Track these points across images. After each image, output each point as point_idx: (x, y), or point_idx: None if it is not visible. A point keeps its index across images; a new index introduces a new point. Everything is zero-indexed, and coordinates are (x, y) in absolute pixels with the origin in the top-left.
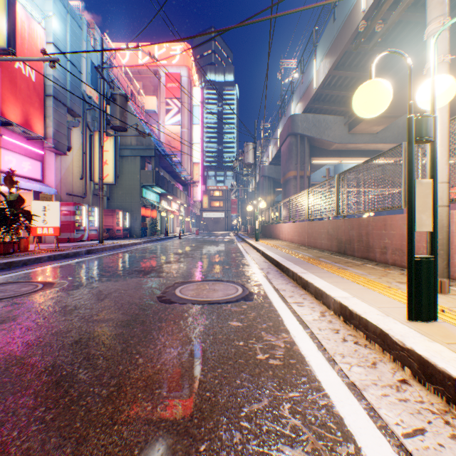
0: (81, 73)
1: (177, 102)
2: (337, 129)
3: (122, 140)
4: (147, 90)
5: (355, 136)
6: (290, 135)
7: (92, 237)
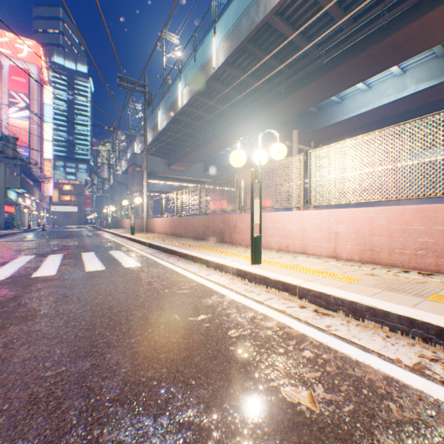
0: None
1: (26, 97)
2: (162, 165)
3: None
4: None
5: (172, 171)
6: (134, 164)
7: None
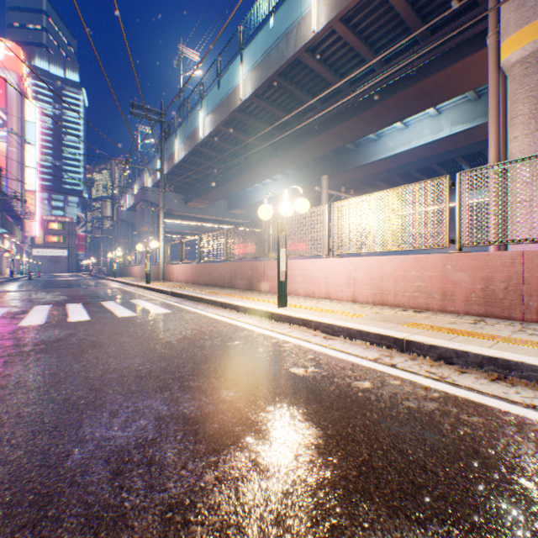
0: None
1: (2, 112)
2: (178, 202)
3: None
4: None
5: (190, 209)
6: (144, 200)
7: None
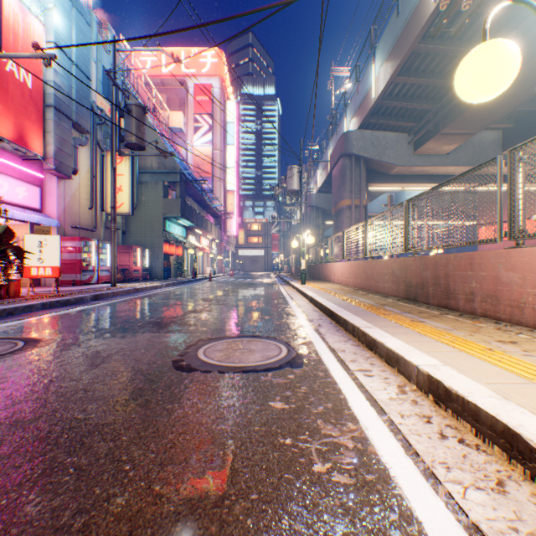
0: (90, 79)
1: (208, 118)
2: (399, 148)
3: (141, 163)
4: (172, 105)
5: (422, 157)
6: (343, 155)
7: (103, 279)
